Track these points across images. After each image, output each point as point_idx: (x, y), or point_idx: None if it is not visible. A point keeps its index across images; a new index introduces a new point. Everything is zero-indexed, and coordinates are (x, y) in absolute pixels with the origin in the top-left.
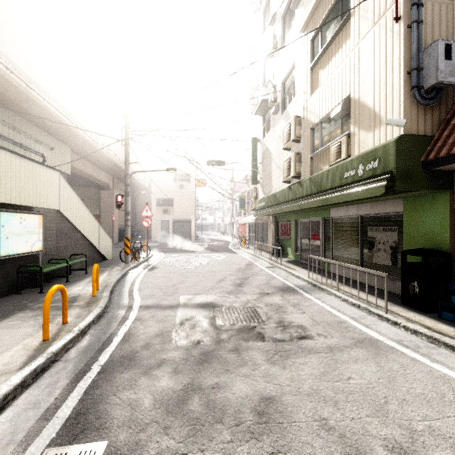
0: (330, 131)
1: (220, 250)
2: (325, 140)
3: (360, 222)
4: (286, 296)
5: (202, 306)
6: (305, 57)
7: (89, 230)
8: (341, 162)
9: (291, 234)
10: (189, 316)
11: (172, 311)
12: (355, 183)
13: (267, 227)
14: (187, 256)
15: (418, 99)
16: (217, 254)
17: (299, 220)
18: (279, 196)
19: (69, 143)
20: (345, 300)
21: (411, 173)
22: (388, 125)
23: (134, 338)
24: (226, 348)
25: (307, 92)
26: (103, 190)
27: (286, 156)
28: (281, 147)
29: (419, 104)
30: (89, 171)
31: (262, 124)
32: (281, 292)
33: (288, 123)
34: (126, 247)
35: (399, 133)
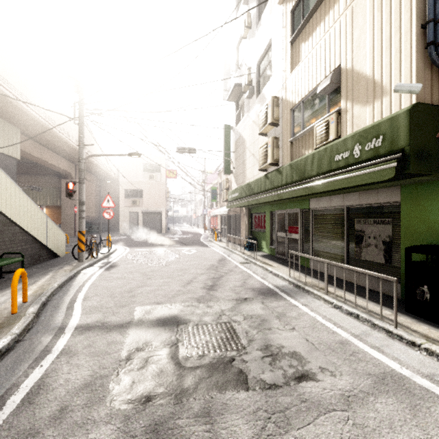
0: (314, 110)
1: (190, 243)
2: (308, 121)
3: (345, 213)
4: (268, 303)
5: (163, 322)
6: (284, 32)
7: (32, 223)
8: (330, 143)
9: (266, 226)
10: (142, 341)
11: (120, 333)
12: (348, 166)
13: (240, 219)
14: (154, 250)
15: (435, 60)
16: (187, 248)
17: (275, 211)
18: (254, 186)
19: (17, 123)
20: (339, 307)
21: (426, 151)
22: (397, 92)
23: (45, 396)
24: (190, 410)
25: (286, 70)
26: (64, 180)
27: (262, 143)
28: (256, 133)
29: (433, 67)
30: (45, 157)
31: (235, 111)
32: (261, 297)
33: (264, 105)
34: (80, 242)
35: (411, 102)
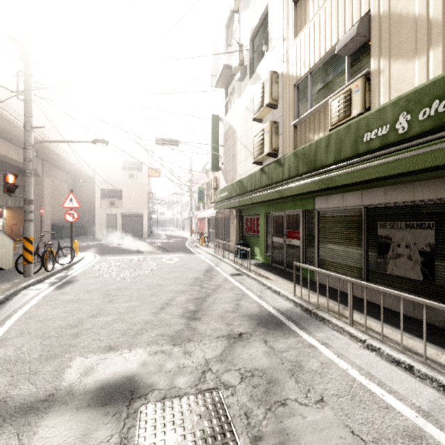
0: (327, 81)
1: (174, 249)
2: (318, 97)
3: (364, 215)
4: (273, 342)
5: (107, 394)
6: None
7: None
8: (355, 119)
9: (260, 230)
10: None
11: (18, 430)
12: (387, 147)
13: (229, 222)
14: (130, 259)
15: None
16: (169, 256)
17: (270, 213)
18: (247, 182)
19: None
20: (375, 349)
21: None
22: None
23: None
24: None
25: (288, 37)
26: None
27: (257, 131)
28: (249, 121)
29: None
30: (1, 149)
31: (224, 99)
32: (262, 330)
33: (260, 83)
34: (25, 251)
35: None
